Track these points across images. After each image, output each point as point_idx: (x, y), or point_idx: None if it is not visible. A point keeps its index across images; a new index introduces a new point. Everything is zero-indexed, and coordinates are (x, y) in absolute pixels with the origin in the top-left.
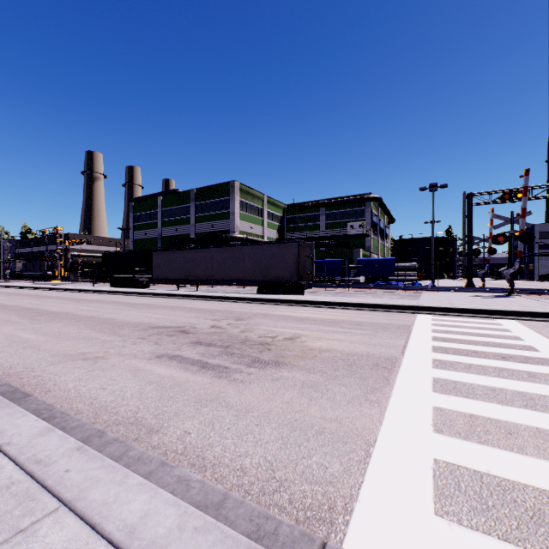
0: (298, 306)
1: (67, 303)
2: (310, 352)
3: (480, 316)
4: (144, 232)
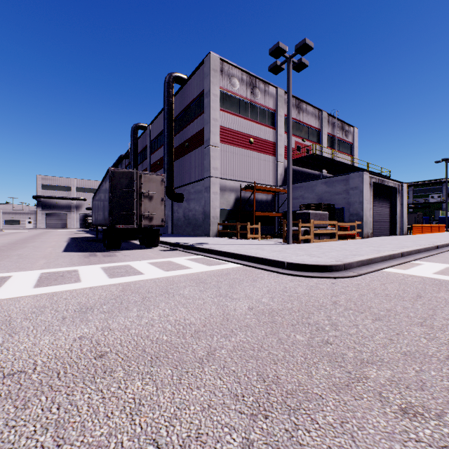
0: None
1: None
2: None
3: None
4: None
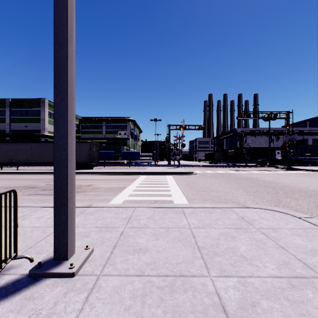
0: (90, 175)
1: None
2: (97, 188)
3: (162, 174)
4: None
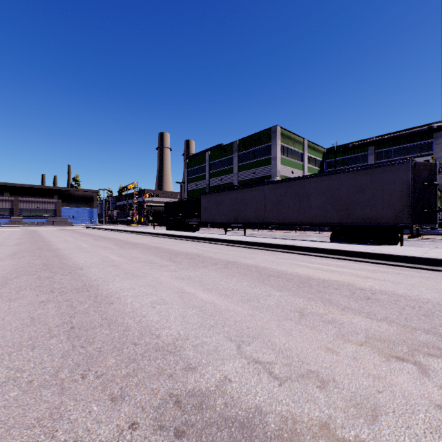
0: None
1: (108, 247)
2: None
3: None
4: (195, 183)
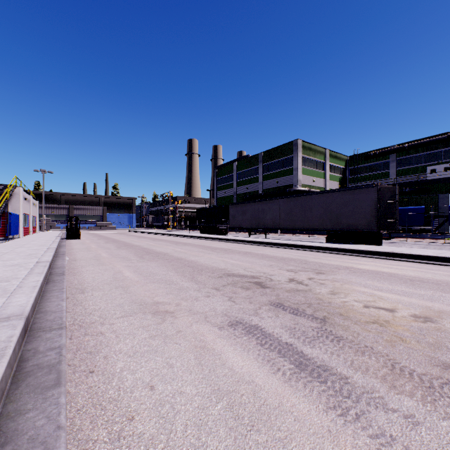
0: (386, 259)
1: (169, 245)
2: None
3: None
4: (224, 191)
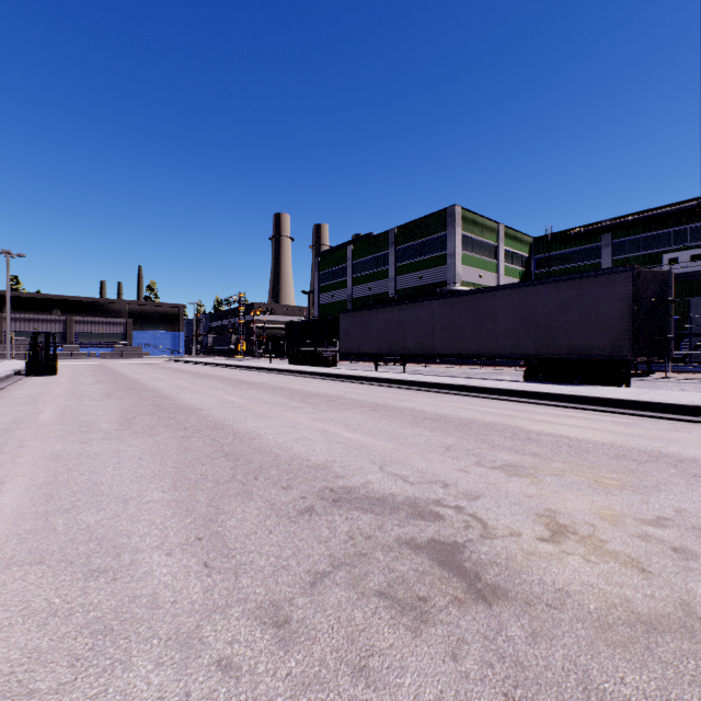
0: None
1: (218, 387)
2: None
3: None
4: (331, 294)
